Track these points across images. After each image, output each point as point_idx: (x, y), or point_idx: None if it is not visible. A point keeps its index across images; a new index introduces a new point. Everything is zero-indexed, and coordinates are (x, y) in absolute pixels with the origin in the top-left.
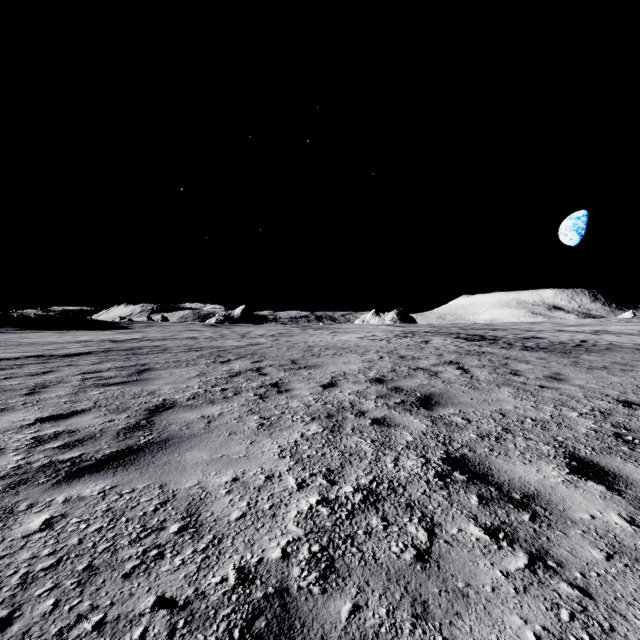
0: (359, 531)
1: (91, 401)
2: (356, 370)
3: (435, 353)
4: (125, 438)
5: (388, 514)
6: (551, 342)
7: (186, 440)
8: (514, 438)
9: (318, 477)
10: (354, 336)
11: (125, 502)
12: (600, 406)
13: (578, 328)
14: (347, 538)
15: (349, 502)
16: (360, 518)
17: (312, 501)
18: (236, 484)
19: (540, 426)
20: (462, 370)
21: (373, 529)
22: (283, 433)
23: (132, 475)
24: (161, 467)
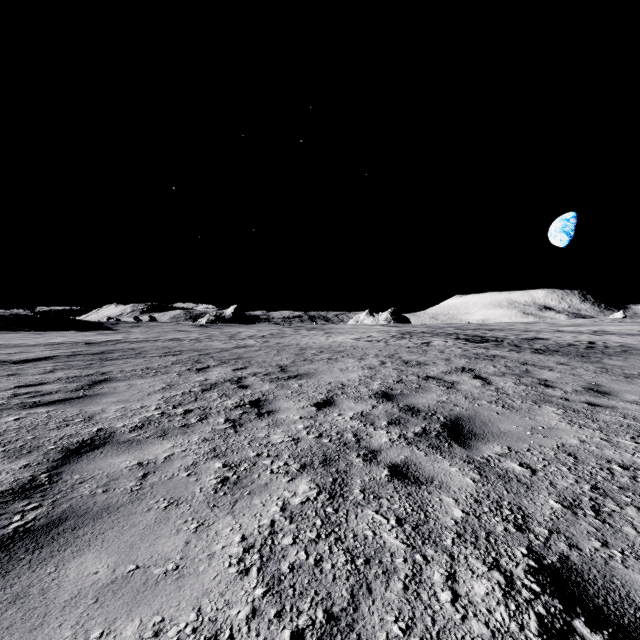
0: None
1: None
2: (356, 380)
3: (441, 357)
4: None
5: None
6: (559, 344)
7: (89, 522)
8: (622, 510)
9: None
10: (349, 337)
11: None
12: None
13: (575, 328)
14: None
15: None
16: None
17: None
18: None
19: None
20: (481, 380)
21: None
22: (254, 502)
23: None
24: None
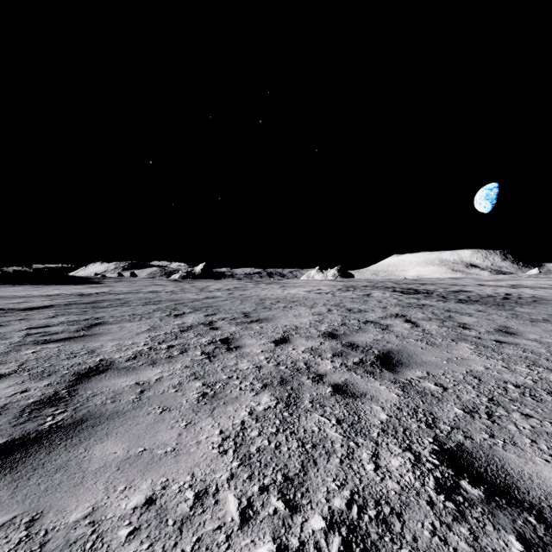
0: None
1: (17, 363)
2: (307, 323)
3: (379, 306)
4: (27, 419)
5: None
6: (480, 295)
7: (104, 422)
8: (509, 414)
9: (271, 494)
10: (302, 290)
11: None
12: None
13: (496, 283)
14: None
15: None
16: None
17: None
18: (148, 513)
19: (529, 395)
20: (411, 323)
21: None
22: (228, 409)
23: None
24: (50, 475)
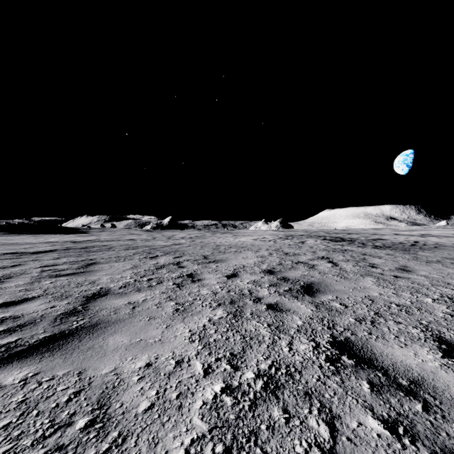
0: (262, 426)
1: (42, 289)
2: (252, 263)
3: (310, 250)
4: (60, 323)
5: (288, 404)
6: (393, 242)
7: (112, 325)
8: (386, 322)
9: (223, 362)
10: (250, 238)
11: (42, 391)
12: (447, 293)
13: (409, 232)
14: (251, 435)
15: (251, 390)
16: (262, 409)
17: (217, 389)
18: (148, 370)
19: (404, 311)
20: (332, 263)
21: (275, 423)
22: (194, 318)
23: (56, 361)
24: (84, 352)
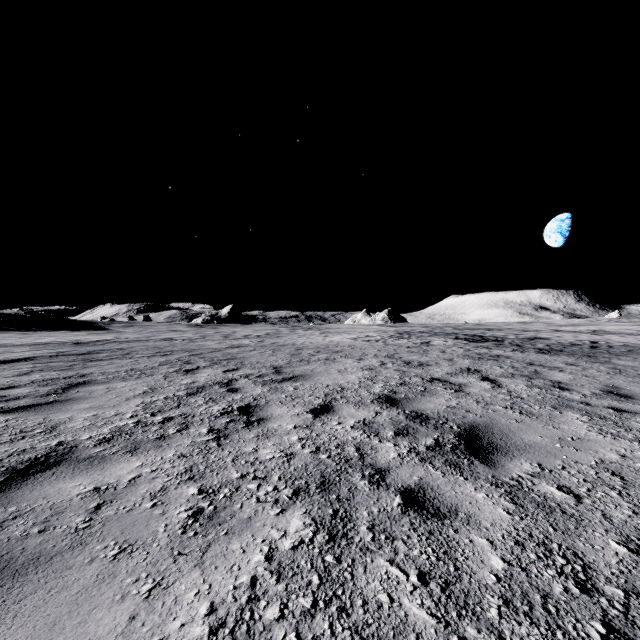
0: None
1: None
2: (356, 383)
3: (443, 357)
4: None
5: None
6: (561, 343)
7: (5, 582)
8: None
9: None
10: (347, 337)
11: None
12: None
13: (573, 328)
14: None
15: None
16: None
17: None
18: None
19: None
20: (490, 382)
21: None
22: (231, 546)
23: None
24: None
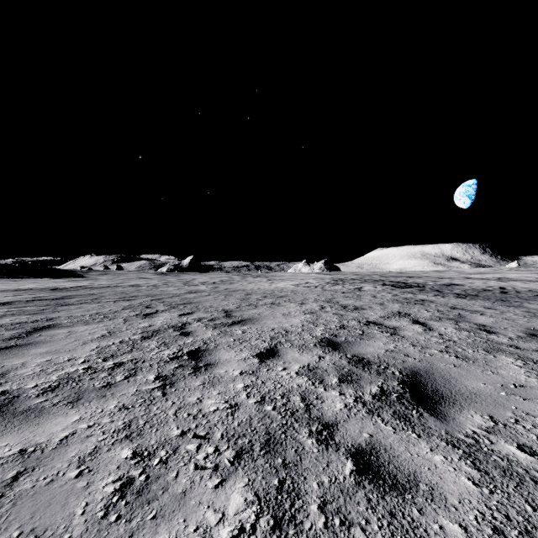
0: None
1: None
2: (299, 326)
3: (375, 302)
4: None
5: None
6: (474, 289)
7: None
8: None
9: None
10: (290, 283)
11: None
12: None
13: (481, 276)
14: None
15: None
16: None
17: None
18: None
19: None
20: (421, 325)
21: None
22: None
23: None
24: None
